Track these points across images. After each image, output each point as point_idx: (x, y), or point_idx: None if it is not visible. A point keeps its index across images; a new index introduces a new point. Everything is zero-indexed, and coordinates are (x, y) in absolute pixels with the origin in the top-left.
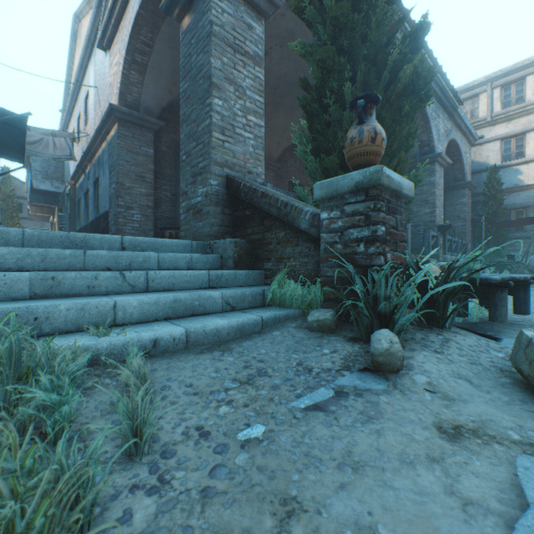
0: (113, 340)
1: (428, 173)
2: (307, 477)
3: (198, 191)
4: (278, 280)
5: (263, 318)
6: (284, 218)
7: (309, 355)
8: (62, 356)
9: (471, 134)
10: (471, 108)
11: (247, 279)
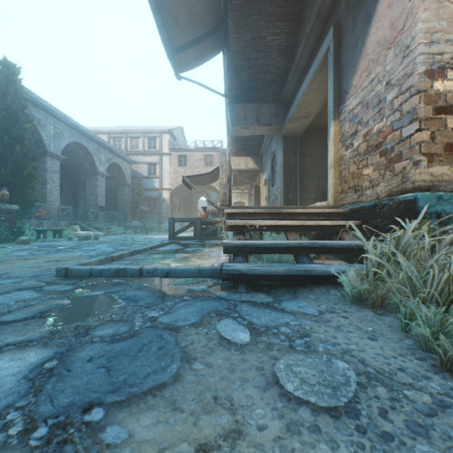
0: None
1: (95, 180)
2: None
3: None
4: None
5: None
6: None
7: None
8: None
9: (129, 160)
10: (136, 143)
11: None
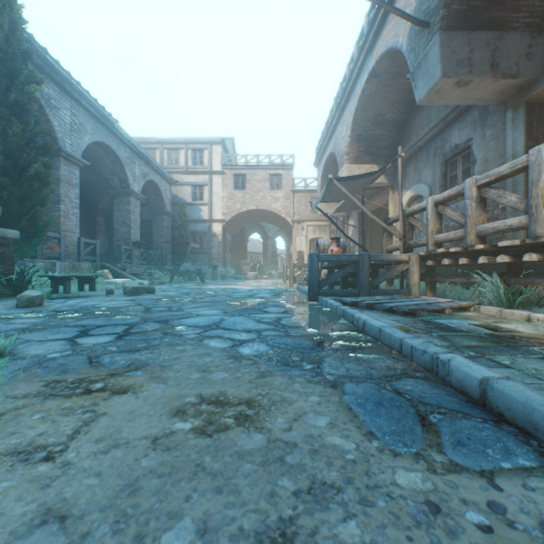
0: None
1: (127, 203)
2: None
3: None
4: None
5: None
6: None
7: None
8: None
9: (170, 178)
10: (176, 157)
11: None
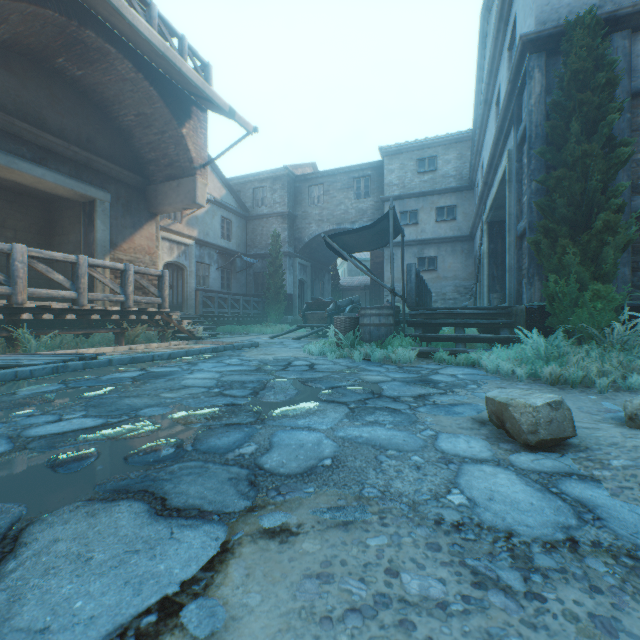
0: None
1: None
2: None
3: None
4: None
5: None
6: None
7: None
8: None
9: None
10: None
11: None
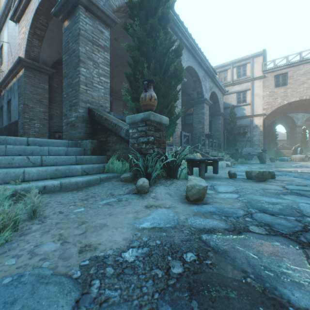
0: (23, 186)
1: (201, 108)
2: (93, 218)
3: (73, 114)
4: (112, 160)
5: (101, 177)
6: (115, 131)
7: (116, 190)
8: (0, 190)
9: (223, 89)
10: (224, 76)
11: (97, 160)
